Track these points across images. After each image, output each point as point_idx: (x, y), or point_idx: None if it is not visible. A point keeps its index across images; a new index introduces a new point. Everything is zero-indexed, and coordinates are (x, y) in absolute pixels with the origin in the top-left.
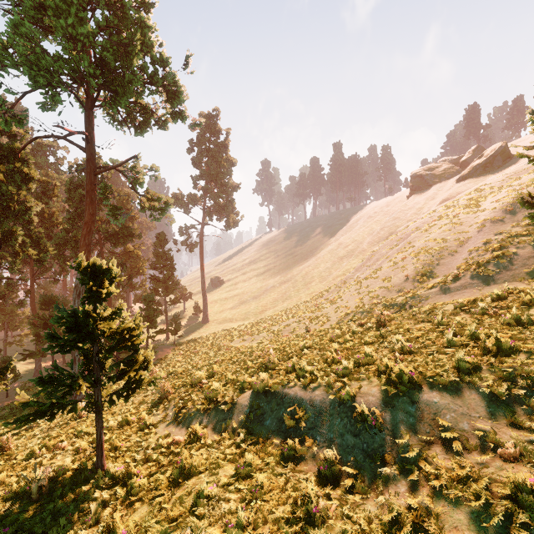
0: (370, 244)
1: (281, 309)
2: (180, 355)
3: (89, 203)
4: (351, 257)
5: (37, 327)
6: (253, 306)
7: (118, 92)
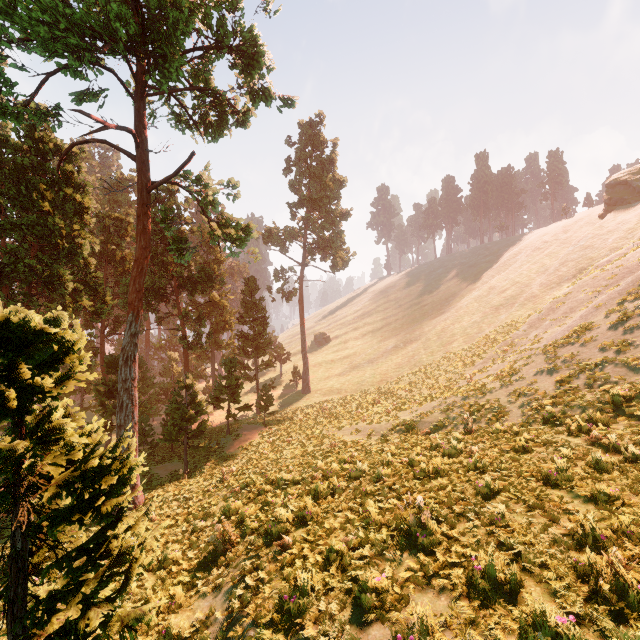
0: (543, 287)
1: (409, 381)
2: (269, 443)
3: (140, 232)
4: (513, 306)
5: (102, 395)
6: (368, 373)
7: (167, 55)
